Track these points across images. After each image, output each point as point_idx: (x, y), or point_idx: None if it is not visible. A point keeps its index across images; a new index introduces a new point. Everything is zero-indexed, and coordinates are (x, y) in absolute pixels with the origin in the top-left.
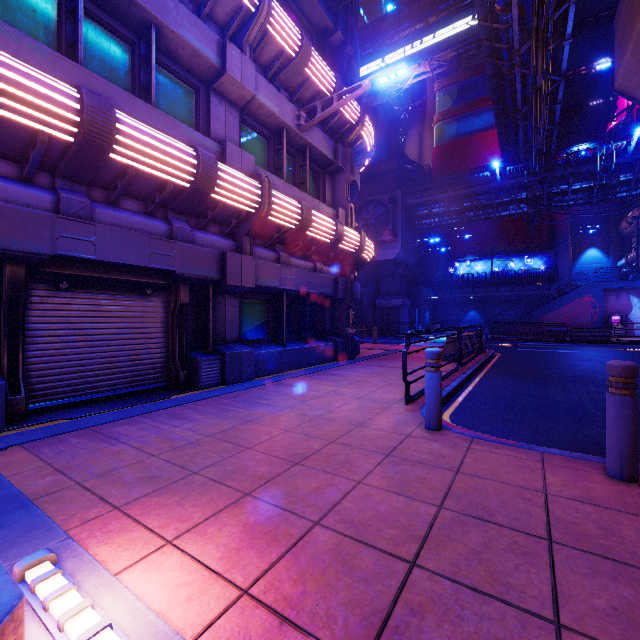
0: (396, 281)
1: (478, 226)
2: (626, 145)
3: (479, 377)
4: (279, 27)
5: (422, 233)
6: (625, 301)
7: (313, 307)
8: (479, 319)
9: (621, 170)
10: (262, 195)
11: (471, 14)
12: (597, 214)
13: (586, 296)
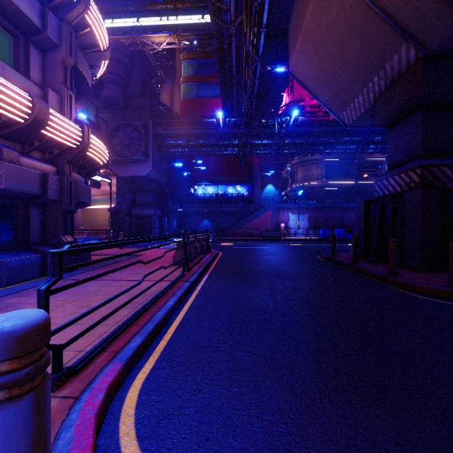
0: (149, 195)
1: (210, 162)
2: (288, 121)
3: (203, 281)
4: None
5: (171, 160)
6: (286, 215)
7: (7, 209)
8: (210, 226)
9: (286, 136)
10: None
11: (205, 14)
12: (275, 161)
13: (269, 212)
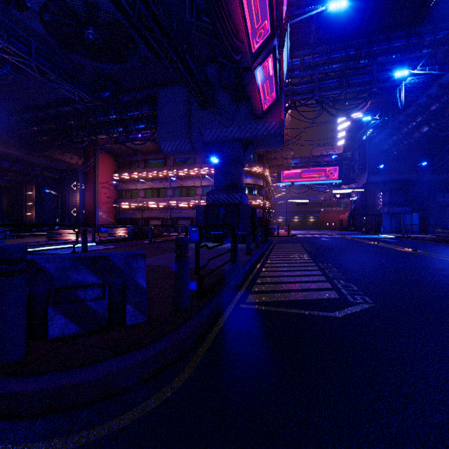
0: (387, 195)
1: None
2: None
3: None
4: (203, 172)
5: None
6: None
7: None
8: None
9: None
10: (198, 203)
11: None
12: None
13: None
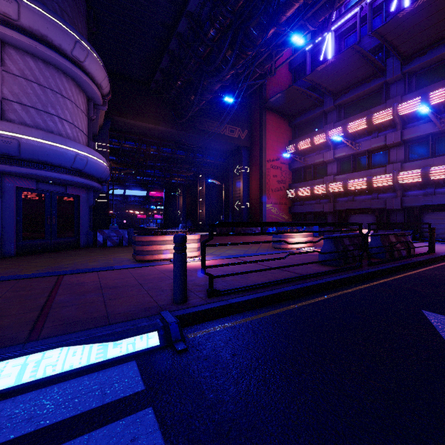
0: None
1: None
2: None
3: None
4: None
5: None
6: None
7: None
8: None
9: None
10: None
11: None
12: None
13: None
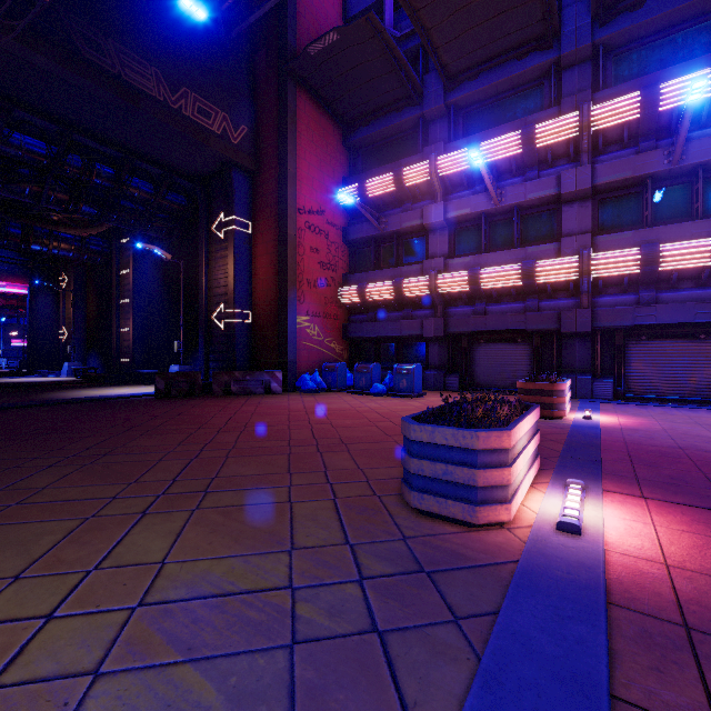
0: None
1: None
2: None
3: None
4: None
5: None
6: None
7: None
8: None
9: None
10: None
11: None
12: None
13: None
